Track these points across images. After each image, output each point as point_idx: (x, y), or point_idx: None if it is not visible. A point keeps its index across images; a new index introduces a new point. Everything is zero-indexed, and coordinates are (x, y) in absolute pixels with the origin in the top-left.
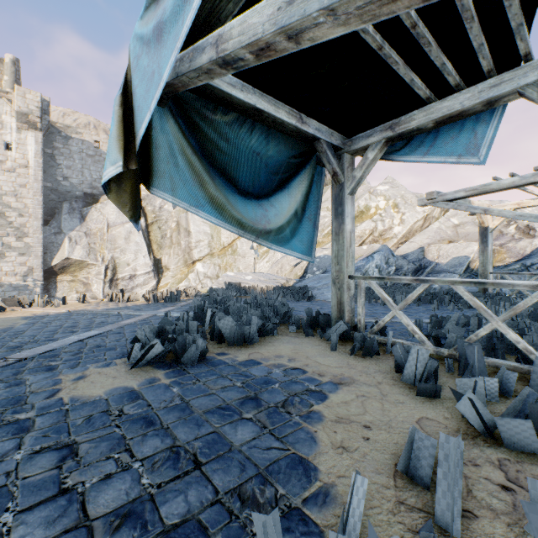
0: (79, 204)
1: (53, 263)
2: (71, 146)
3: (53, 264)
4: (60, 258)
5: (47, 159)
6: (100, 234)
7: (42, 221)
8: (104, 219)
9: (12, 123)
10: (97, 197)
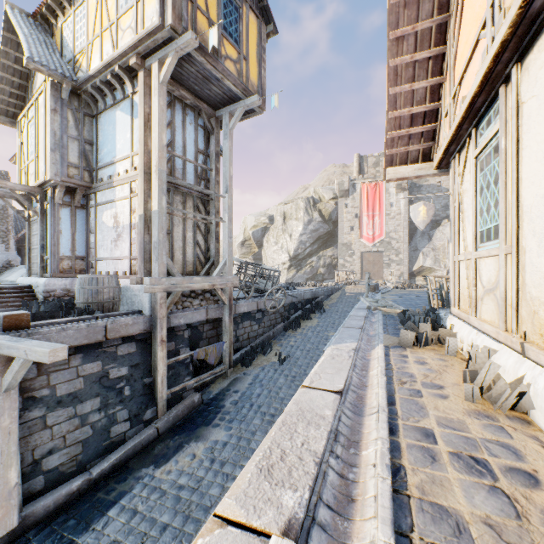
0: (426, 229)
1: (413, 269)
2: (421, 191)
3: (413, 270)
4: (417, 266)
5: (408, 204)
6: (441, 248)
7: (407, 244)
8: (444, 238)
9: (393, 192)
10: (438, 222)
